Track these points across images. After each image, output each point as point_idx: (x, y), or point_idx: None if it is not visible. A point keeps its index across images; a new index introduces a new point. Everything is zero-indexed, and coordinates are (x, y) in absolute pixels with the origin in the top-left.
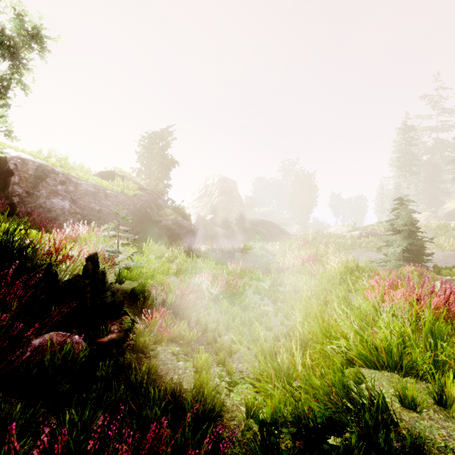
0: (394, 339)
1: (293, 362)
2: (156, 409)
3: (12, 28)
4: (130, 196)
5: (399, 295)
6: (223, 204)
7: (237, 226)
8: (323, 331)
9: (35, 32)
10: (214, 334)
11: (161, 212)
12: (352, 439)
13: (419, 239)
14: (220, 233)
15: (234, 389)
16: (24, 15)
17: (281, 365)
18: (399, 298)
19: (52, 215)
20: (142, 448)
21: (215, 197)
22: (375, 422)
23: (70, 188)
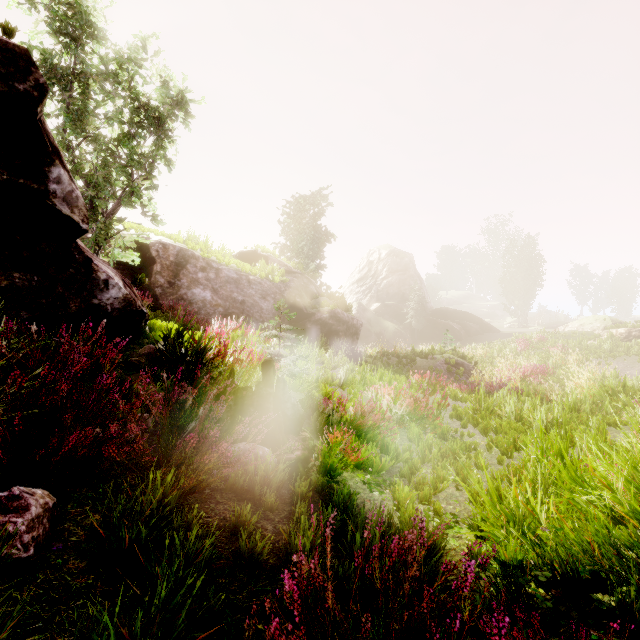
0: None
1: (530, 509)
2: (375, 532)
3: (158, 98)
4: (276, 282)
5: None
6: (394, 288)
7: (414, 319)
8: (573, 476)
9: (178, 97)
10: (410, 465)
11: (313, 302)
12: (631, 591)
13: None
14: (390, 329)
15: (449, 532)
16: (169, 80)
17: (514, 509)
18: None
19: (195, 308)
20: (388, 556)
21: (382, 278)
22: None
23: (210, 275)
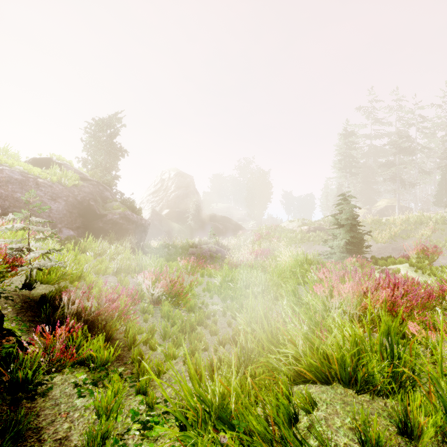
0: (345, 341)
1: (229, 386)
2: None
3: None
4: (69, 187)
5: (347, 289)
6: (180, 199)
7: (193, 221)
8: (270, 338)
9: None
10: (140, 350)
11: (107, 206)
12: None
13: (360, 233)
14: (176, 228)
15: (150, 434)
16: None
17: (211, 396)
18: (347, 292)
19: None
20: None
21: (171, 191)
22: None
23: None
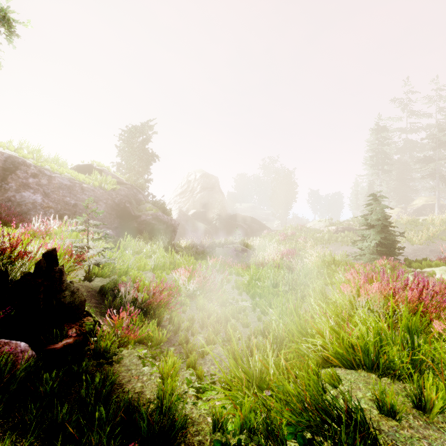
0: (370, 335)
1: (266, 364)
2: (101, 434)
3: None
4: (108, 190)
5: (375, 289)
6: (205, 199)
7: (218, 221)
8: (299, 329)
9: (2, 15)
10: (186, 334)
11: (140, 207)
12: None
13: (392, 234)
14: (202, 228)
15: (203, 396)
16: None
17: (252, 368)
18: (374, 292)
19: (21, 209)
20: None
21: (197, 192)
22: (352, 444)
23: (42, 181)
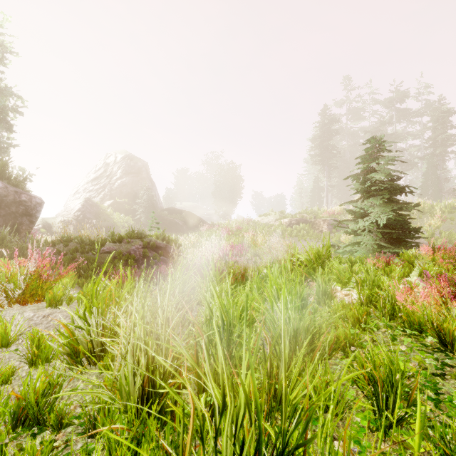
0: None
1: None
2: None
3: None
4: None
5: None
6: (127, 188)
7: (144, 215)
8: None
9: None
10: None
11: None
12: None
13: (408, 204)
14: (120, 224)
15: None
16: None
17: None
18: None
19: None
20: None
21: (116, 178)
22: None
23: None
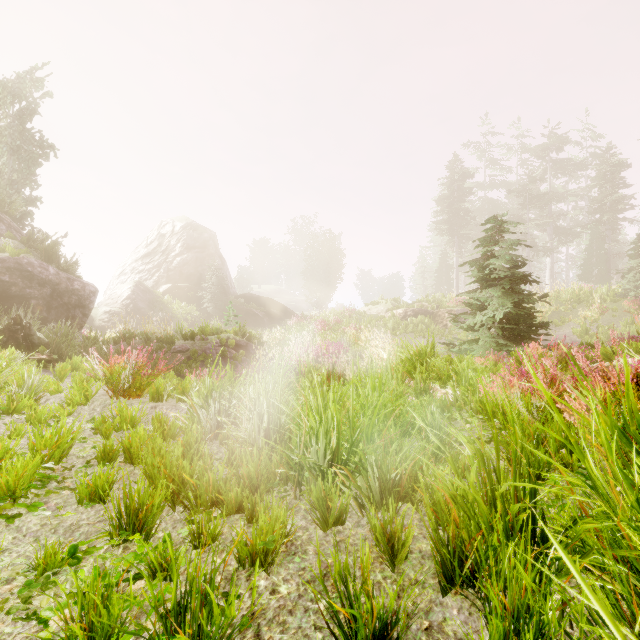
0: None
1: None
2: None
3: None
4: None
5: None
6: (190, 267)
7: (212, 304)
8: None
9: None
10: None
11: None
12: None
13: (531, 295)
14: (181, 316)
15: None
16: None
17: None
18: None
19: None
20: None
21: (174, 254)
22: None
23: None
